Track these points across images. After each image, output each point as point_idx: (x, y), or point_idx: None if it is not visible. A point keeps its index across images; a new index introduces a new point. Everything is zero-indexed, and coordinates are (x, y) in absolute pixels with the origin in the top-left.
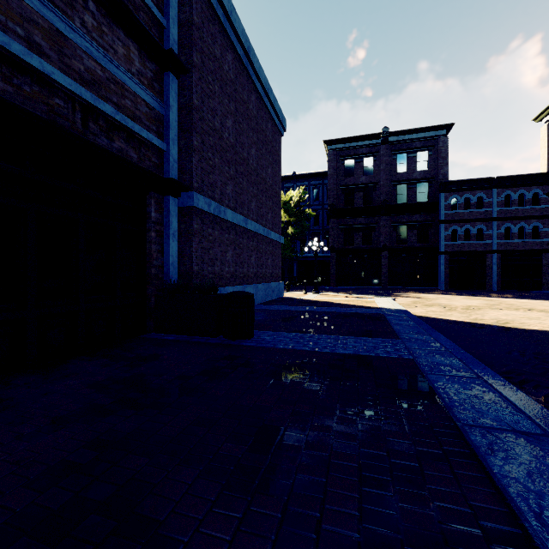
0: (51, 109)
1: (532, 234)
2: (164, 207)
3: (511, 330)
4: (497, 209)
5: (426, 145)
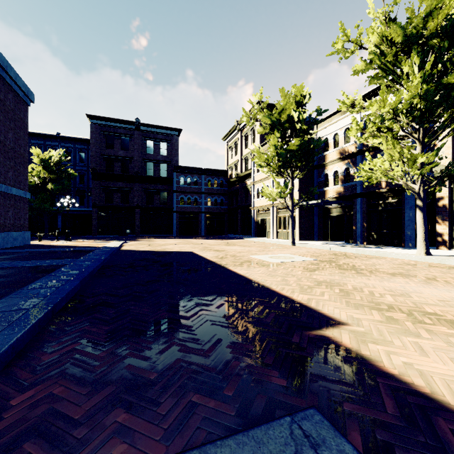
0: None
1: (220, 203)
2: None
3: (158, 252)
4: (204, 187)
5: (166, 139)
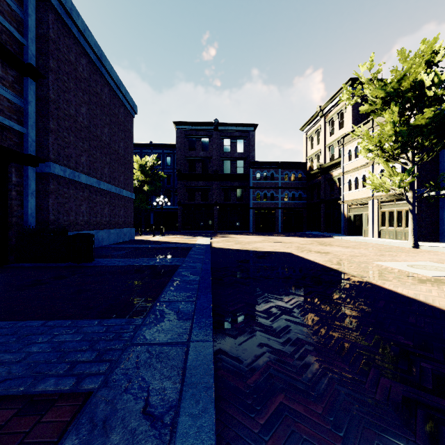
0: None
1: (298, 198)
2: (24, 173)
3: (253, 252)
4: (281, 182)
5: (242, 135)
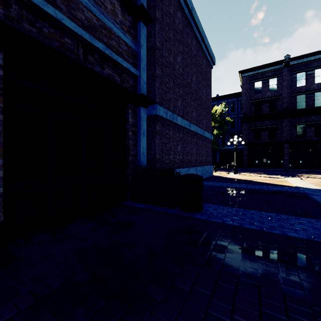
0: (62, 45)
1: None
2: (137, 114)
3: None
4: None
5: None
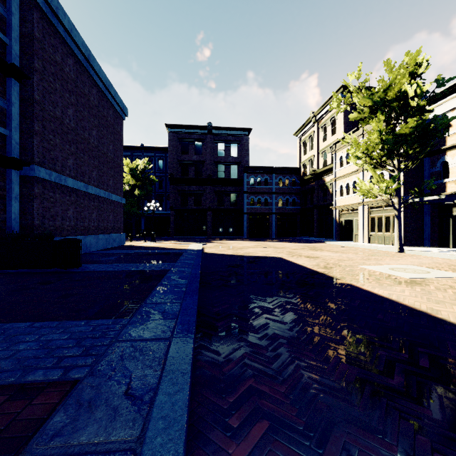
0: None
1: (292, 203)
2: (7, 177)
3: (244, 257)
4: (275, 187)
5: (236, 140)
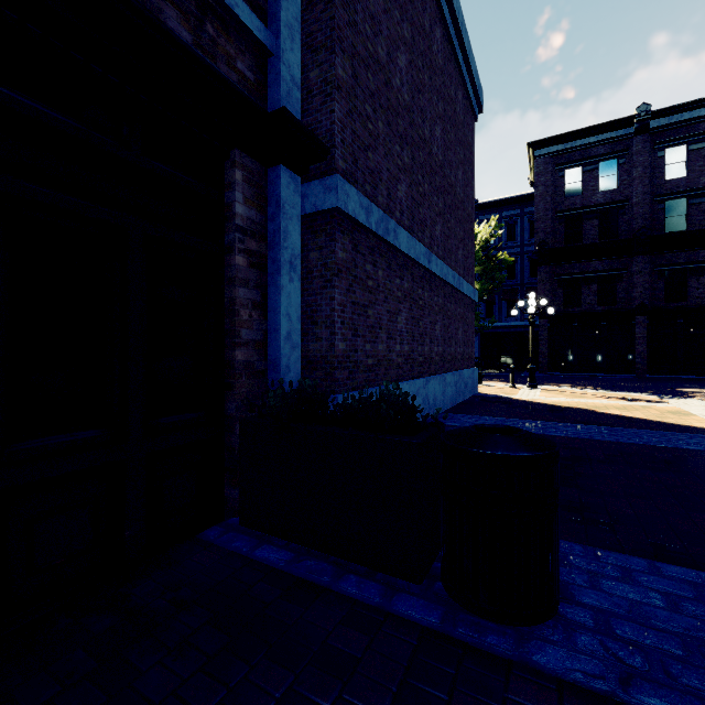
0: None
1: None
2: (268, 195)
3: None
4: None
5: None
